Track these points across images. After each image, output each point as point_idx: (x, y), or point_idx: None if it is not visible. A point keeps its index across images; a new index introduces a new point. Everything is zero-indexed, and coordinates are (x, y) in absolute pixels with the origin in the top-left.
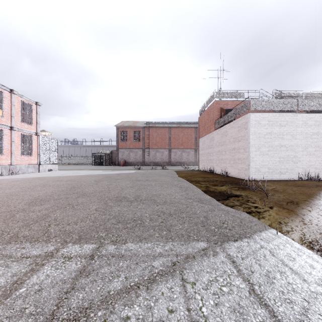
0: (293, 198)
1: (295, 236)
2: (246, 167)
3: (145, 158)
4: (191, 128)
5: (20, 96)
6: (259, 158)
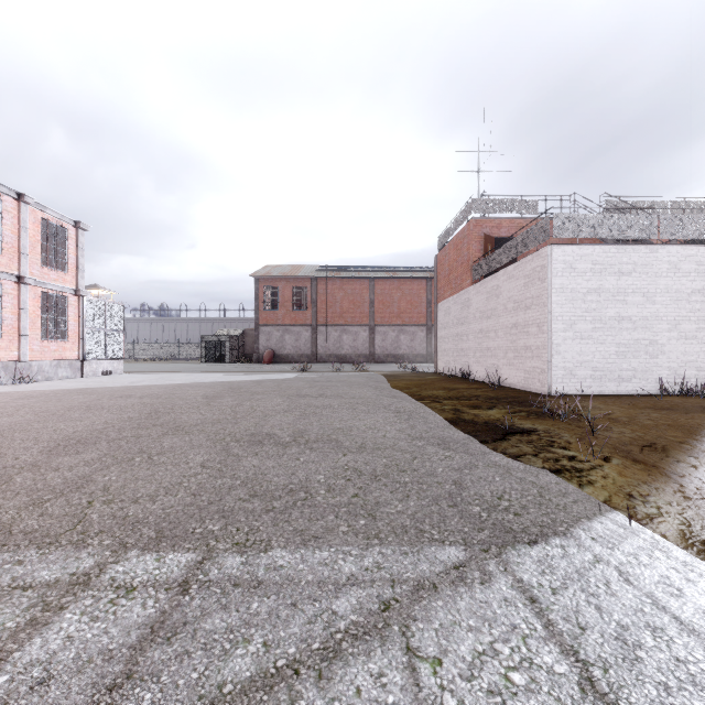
0: (653, 438)
1: (667, 527)
2: (544, 366)
3: (318, 346)
4: (419, 280)
5: (39, 208)
6: (573, 346)
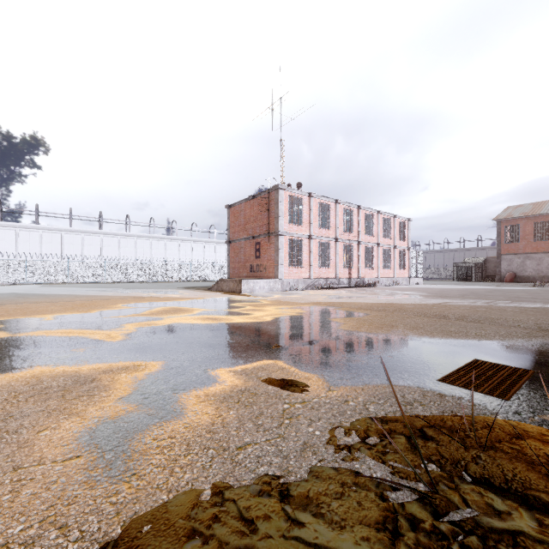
0: None
1: None
2: None
3: None
4: None
5: (398, 218)
6: None
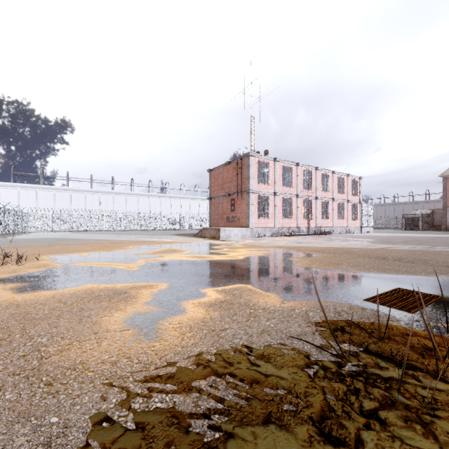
0: None
1: None
2: None
3: None
4: None
5: (351, 176)
6: None
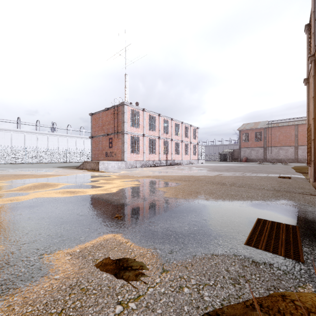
0: None
1: None
2: None
3: (267, 155)
4: None
5: (192, 126)
6: None
